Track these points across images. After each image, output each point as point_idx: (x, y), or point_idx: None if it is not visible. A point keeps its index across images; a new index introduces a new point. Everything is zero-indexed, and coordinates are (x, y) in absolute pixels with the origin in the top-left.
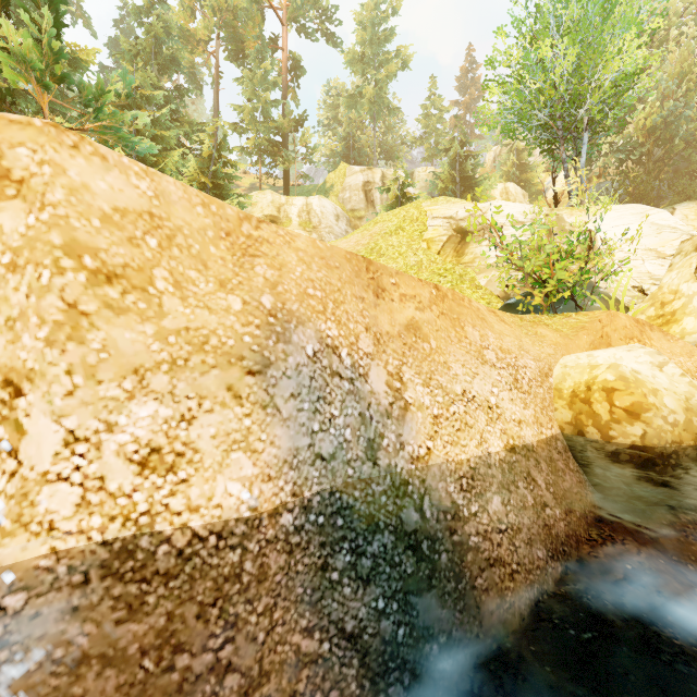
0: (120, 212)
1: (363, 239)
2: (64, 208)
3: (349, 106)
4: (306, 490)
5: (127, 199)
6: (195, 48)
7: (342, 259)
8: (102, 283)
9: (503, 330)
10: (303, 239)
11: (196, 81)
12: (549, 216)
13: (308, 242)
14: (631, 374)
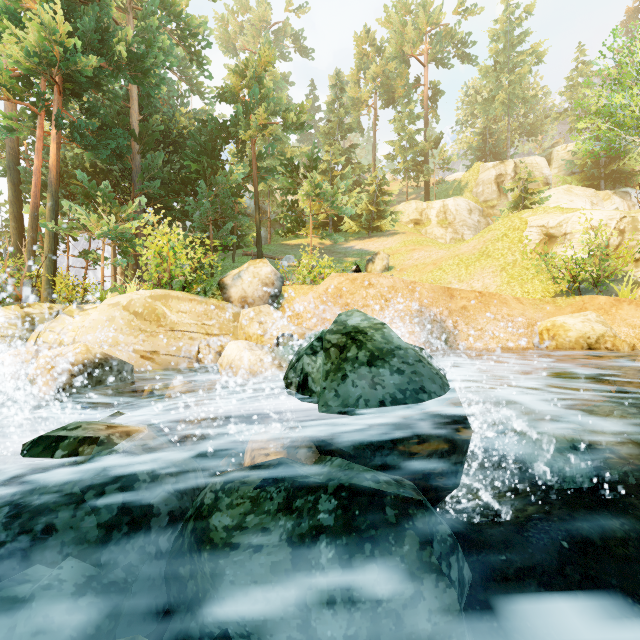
0: (387, 287)
1: (478, 244)
2: (379, 288)
3: (482, 111)
4: (426, 346)
5: (389, 284)
6: (360, 108)
7: (439, 289)
8: (385, 302)
9: (516, 307)
10: (427, 285)
11: (360, 126)
12: (625, 218)
13: (428, 285)
14: (560, 324)
